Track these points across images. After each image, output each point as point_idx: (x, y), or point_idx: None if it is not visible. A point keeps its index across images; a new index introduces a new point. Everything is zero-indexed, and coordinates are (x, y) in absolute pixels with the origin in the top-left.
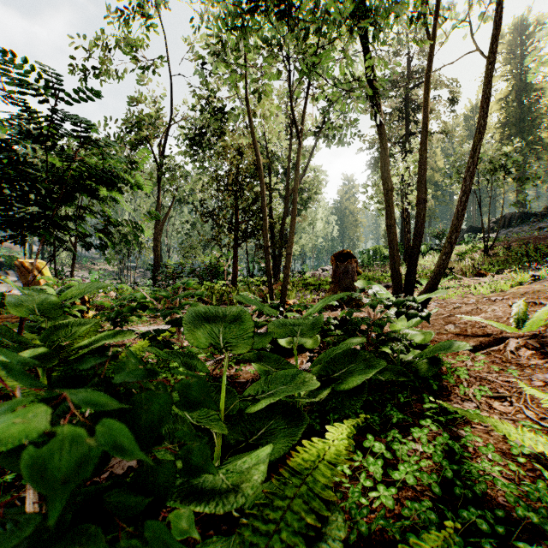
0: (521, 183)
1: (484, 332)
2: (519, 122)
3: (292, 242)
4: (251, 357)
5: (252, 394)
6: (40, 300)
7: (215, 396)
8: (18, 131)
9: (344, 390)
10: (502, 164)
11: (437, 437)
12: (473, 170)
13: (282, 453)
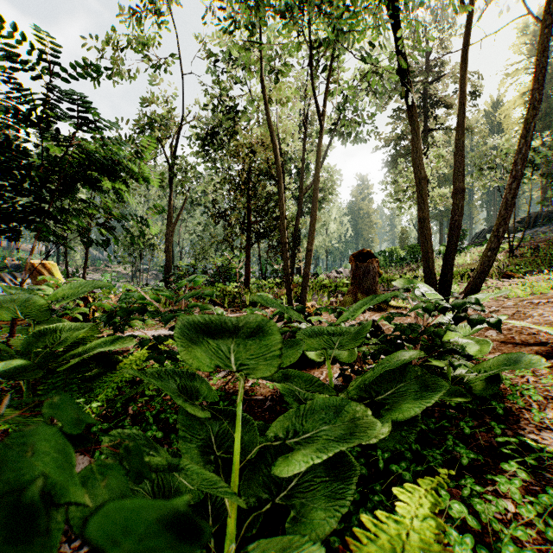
0: (550, 180)
1: (535, 340)
2: (544, 116)
3: (313, 238)
4: (275, 376)
5: (280, 435)
6: (21, 300)
7: (228, 430)
8: (5, 109)
9: (397, 420)
10: (528, 160)
11: (538, 495)
12: (525, 152)
13: (328, 528)
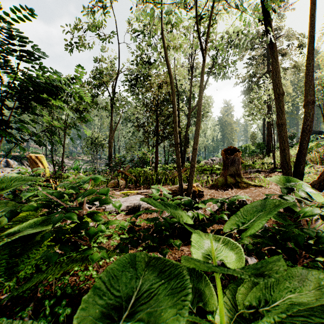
0: None
1: None
2: None
3: (197, 139)
4: None
5: None
6: None
7: None
8: None
9: None
10: None
11: None
12: None
13: None
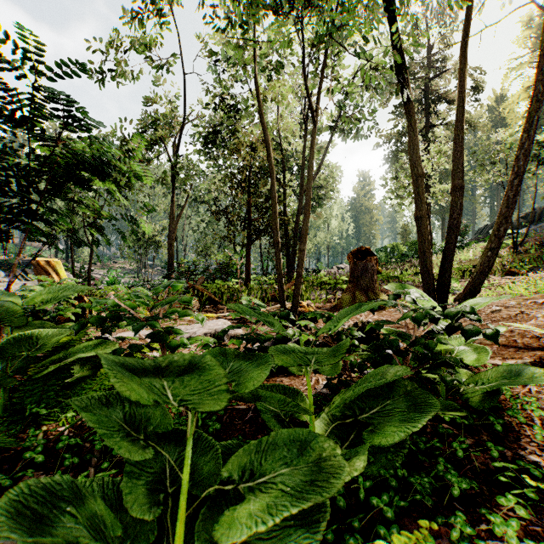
0: None
1: (539, 344)
2: None
3: (305, 237)
4: (244, 396)
5: (236, 475)
6: None
7: None
8: None
9: (380, 445)
10: (533, 155)
11: (539, 543)
12: (527, 147)
13: None
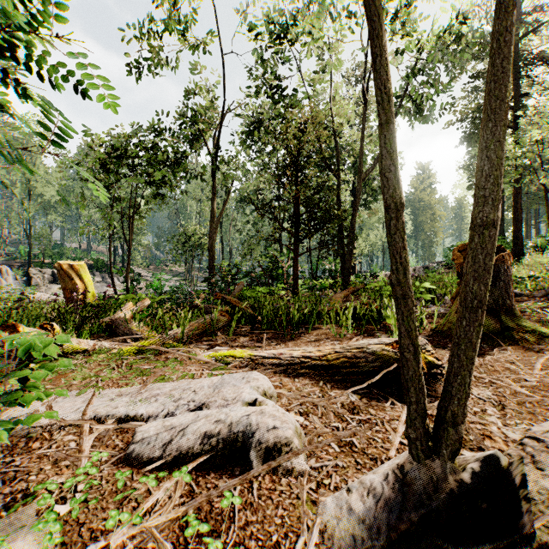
0: None
1: None
2: None
3: (498, 182)
4: None
5: None
6: None
7: None
8: None
9: None
10: None
11: None
12: None
13: None
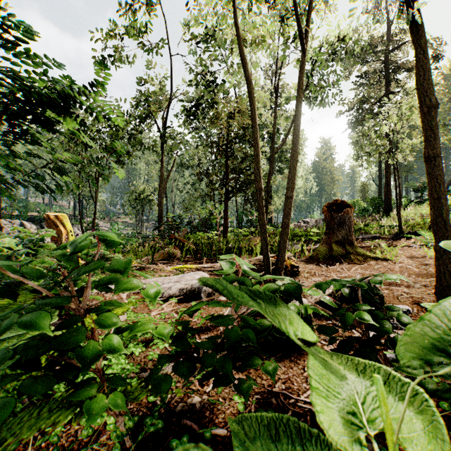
0: None
1: None
2: None
3: (293, 182)
4: None
5: None
6: None
7: None
8: None
9: None
10: None
11: None
12: None
13: None
